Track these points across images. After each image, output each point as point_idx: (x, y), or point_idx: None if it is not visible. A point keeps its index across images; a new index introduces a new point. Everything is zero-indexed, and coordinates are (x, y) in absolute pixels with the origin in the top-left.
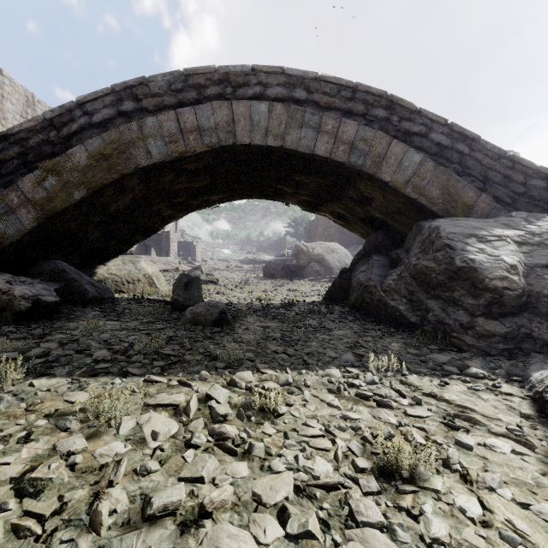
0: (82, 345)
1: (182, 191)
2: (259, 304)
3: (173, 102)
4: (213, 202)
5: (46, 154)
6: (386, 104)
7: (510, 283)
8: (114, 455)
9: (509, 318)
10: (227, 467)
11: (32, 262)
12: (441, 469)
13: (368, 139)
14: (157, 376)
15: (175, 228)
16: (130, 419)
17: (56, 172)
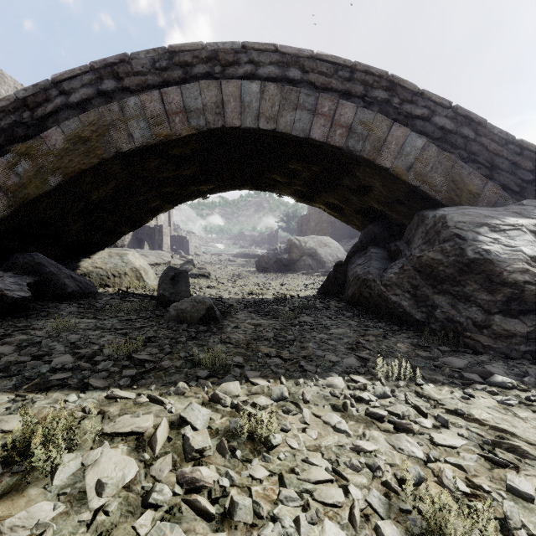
0: (44, 348)
1: (170, 179)
2: (250, 299)
3: (157, 81)
4: (203, 193)
5: (19, 137)
6: (386, 85)
7: (532, 277)
8: (33, 527)
9: (529, 316)
10: None
11: (7, 254)
12: None
13: (367, 123)
14: (125, 389)
15: (168, 222)
16: (73, 459)
17: (29, 156)
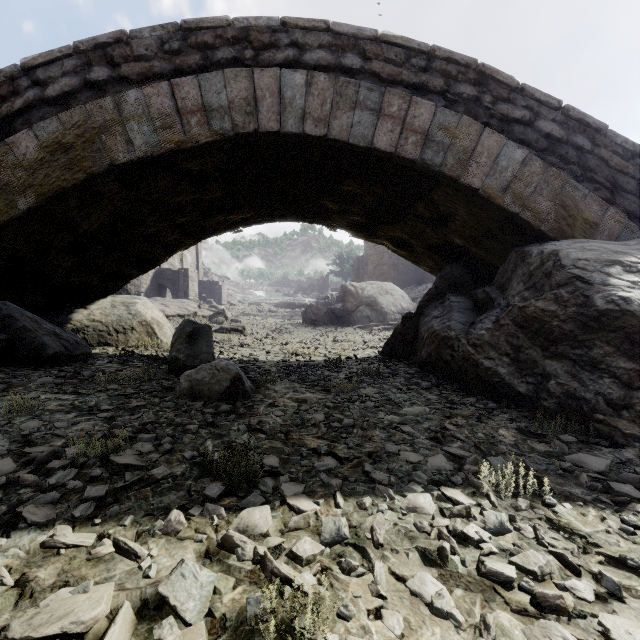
0: None
1: (188, 205)
2: (294, 361)
3: (166, 69)
4: (234, 225)
5: None
6: (475, 78)
7: None
8: None
9: None
10: None
11: None
12: None
13: (450, 128)
14: (80, 525)
15: (196, 264)
16: None
17: None
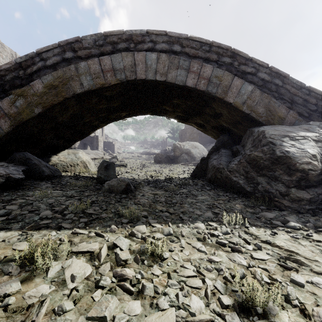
0: (34, 207)
1: (104, 109)
2: (151, 179)
3: (97, 52)
4: (123, 117)
5: (17, 85)
6: (230, 55)
7: (313, 166)
8: (40, 296)
9: (311, 189)
10: (125, 305)
11: (9, 153)
12: (284, 304)
13: (219, 76)
14: (82, 229)
15: (101, 133)
16: (57, 264)
17: (23, 96)
